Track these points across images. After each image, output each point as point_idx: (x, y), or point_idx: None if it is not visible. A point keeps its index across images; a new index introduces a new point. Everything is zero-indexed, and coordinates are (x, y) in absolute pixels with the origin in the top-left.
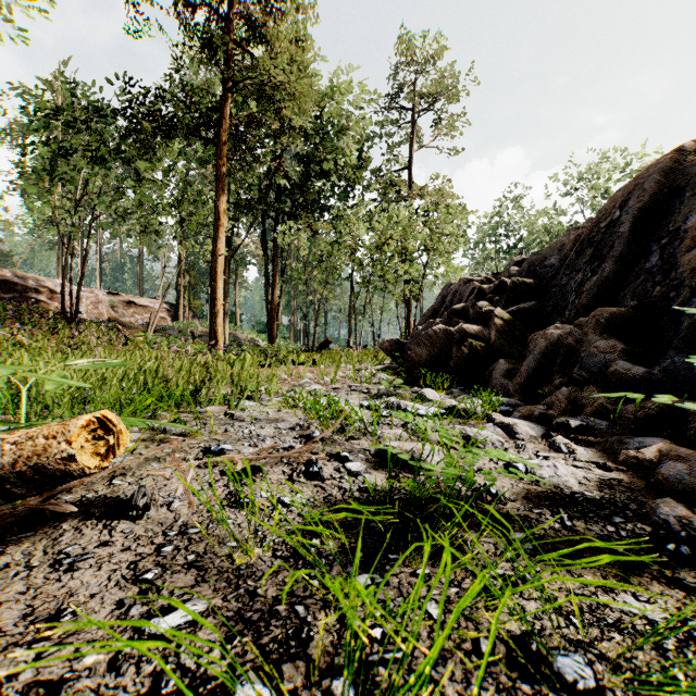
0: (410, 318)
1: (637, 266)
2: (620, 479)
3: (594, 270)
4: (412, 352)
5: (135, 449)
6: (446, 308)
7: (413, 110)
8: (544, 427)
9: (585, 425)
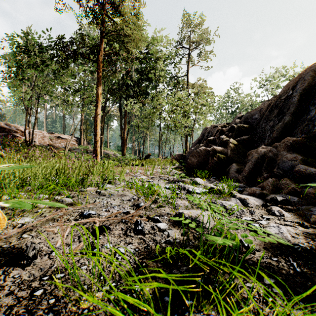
0: (187, 144)
1: (302, 117)
2: (315, 234)
3: (279, 119)
4: (189, 160)
5: (43, 213)
6: (204, 139)
7: (188, 48)
8: (262, 200)
9: (286, 200)
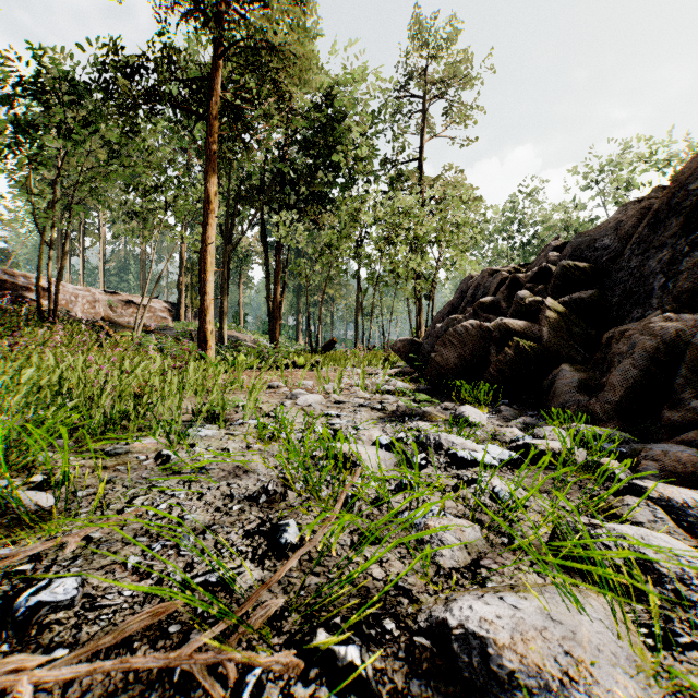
0: (421, 317)
1: None
2: None
3: (693, 242)
4: (437, 355)
5: None
6: (467, 303)
7: (424, 97)
8: None
9: None
